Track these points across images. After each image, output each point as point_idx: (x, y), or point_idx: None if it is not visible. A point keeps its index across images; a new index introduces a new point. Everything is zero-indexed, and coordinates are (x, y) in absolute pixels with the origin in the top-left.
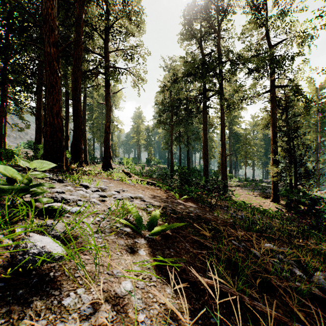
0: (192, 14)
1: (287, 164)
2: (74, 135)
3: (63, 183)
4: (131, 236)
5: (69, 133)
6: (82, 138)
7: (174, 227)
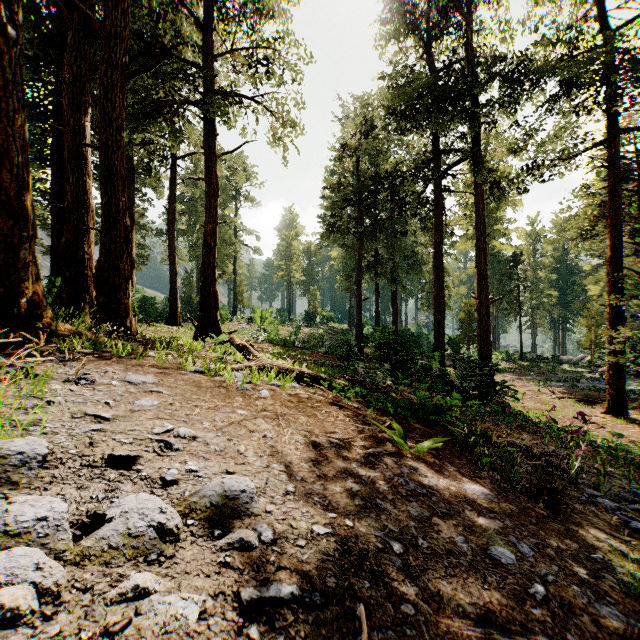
0: None
1: None
2: (103, 243)
3: None
4: None
5: (146, 259)
6: (128, 252)
7: None
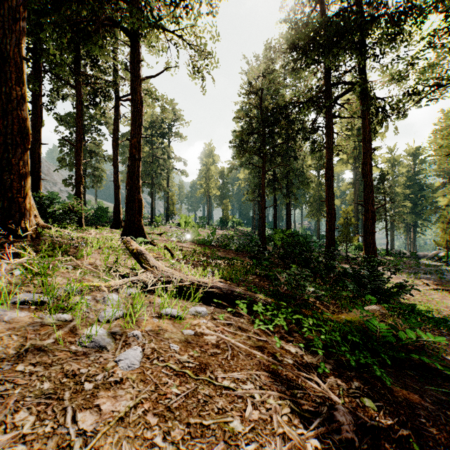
0: None
1: None
2: None
3: None
4: None
5: (100, 178)
6: (25, 146)
7: None
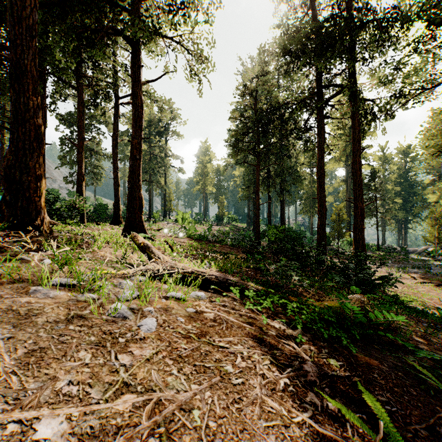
0: None
1: None
2: (12, 141)
3: None
4: None
5: (100, 176)
6: (40, 151)
7: None
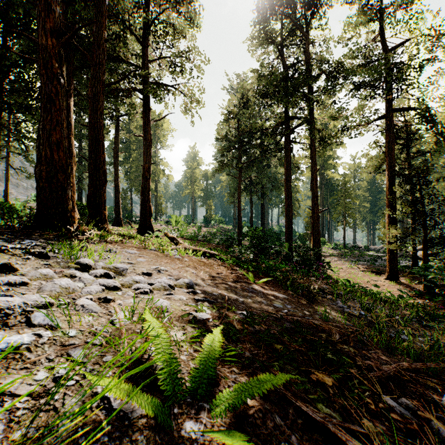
0: (270, 6)
1: (403, 224)
2: (92, 180)
3: (46, 260)
4: (137, 443)
5: None
6: (105, 185)
7: (259, 392)
